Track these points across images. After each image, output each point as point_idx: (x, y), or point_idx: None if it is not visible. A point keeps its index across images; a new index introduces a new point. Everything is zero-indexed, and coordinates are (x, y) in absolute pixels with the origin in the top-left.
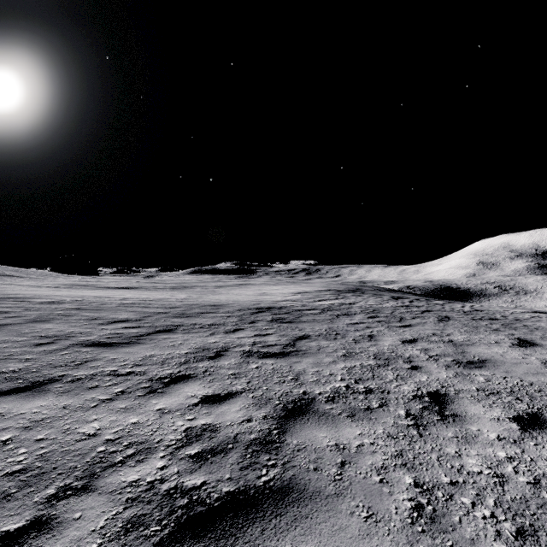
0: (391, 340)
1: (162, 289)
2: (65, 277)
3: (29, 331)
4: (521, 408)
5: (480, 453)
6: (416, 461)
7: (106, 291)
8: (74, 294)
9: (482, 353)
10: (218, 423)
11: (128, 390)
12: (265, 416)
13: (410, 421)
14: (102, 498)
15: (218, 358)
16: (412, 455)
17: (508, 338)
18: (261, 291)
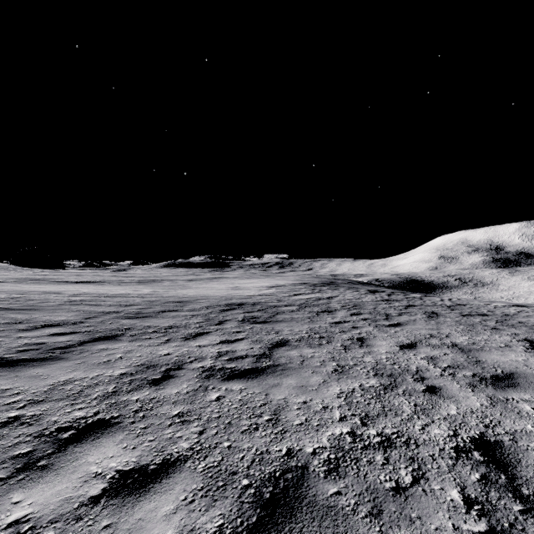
0: (386, 345)
1: (128, 283)
2: (22, 270)
3: None
4: None
5: None
6: None
7: (60, 286)
8: (17, 290)
9: (501, 362)
10: None
11: None
12: (220, 529)
13: (480, 522)
14: None
15: (164, 383)
16: None
17: (515, 340)
18: (233, 285)
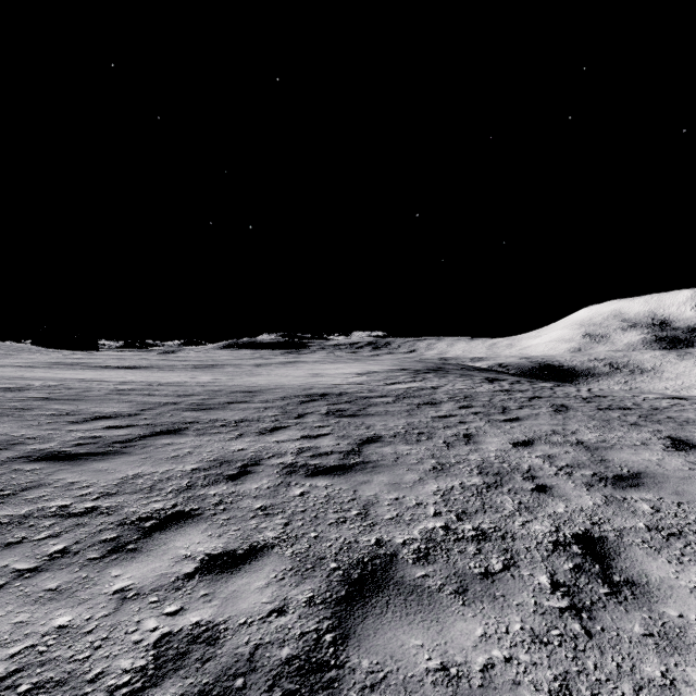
0: (497, 442)
1: (181, 368)
2: (48, 352)
3: None
4: None
5: None
6: None
7: (100, 372)
8: (51, 376)
9: (630, 461)
10: (223, 620)
11: (75, 547)
12: (311, 599)
13: (563, 600)
14: None
15: (242, 478)
16: (587, 687)
17: (656, 437)
18: (314, 372)
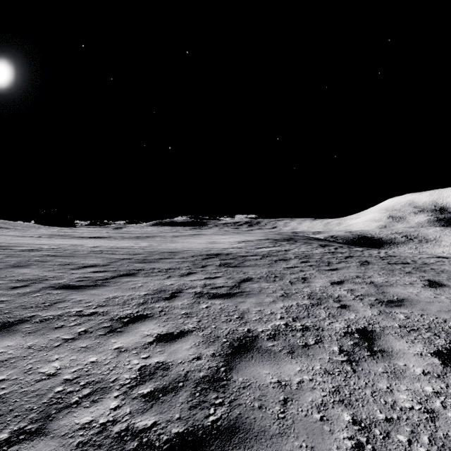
0: (321, 282)
1: (128, 238)
2: (46, 228)
3: (7, 275)
4: (440, 344)
5: (409, 388)
6: (352, 398)
7: (80, 240)
8: (52, 243)
9: (400, 293)
10: (170, 361)
11: (90, 329)
12: (213, 354)
13: (344, 357)
14: (54, 443)
15: (173, 299)
16: (348, 391)
17: (419, 280)
18: (211, 240)
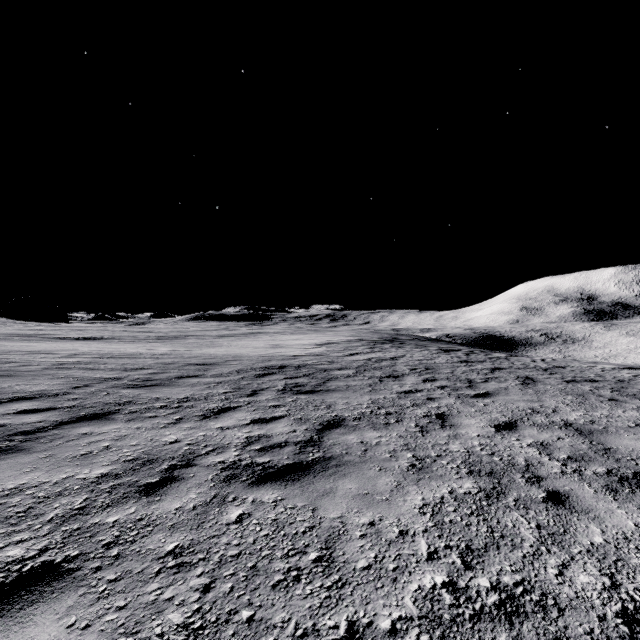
0: (476, 425)
1: (142, 340)
2: (13, 324)
3: None
4: None
5: None
6: None
7: (54, 344)
8: None
9: (639, 451)
10: None
11: None
12: None
13: None
14: None
15: (162, 490)
16: None
17: None
18: (274, 342)
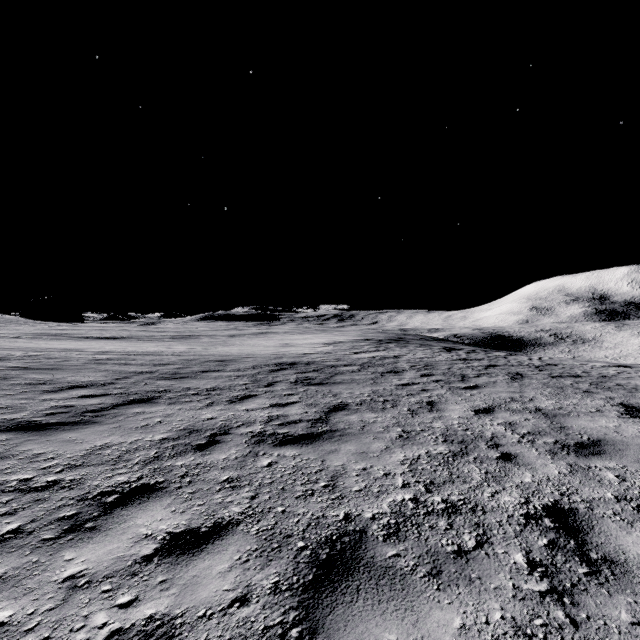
0: (459, 409)
1: (159, 339)
2: (35, 324)
3: None
4: None
5: None
6: None
7: (81, 343)
8: (34, 346)
9: (589, 428)
10: (180, 613)
11: (30, 526)
12: (276, 585)
13: (542, 582)
14: None
15: (210, 448)
16: None
17: (609, 404)
18: (284, 342)
